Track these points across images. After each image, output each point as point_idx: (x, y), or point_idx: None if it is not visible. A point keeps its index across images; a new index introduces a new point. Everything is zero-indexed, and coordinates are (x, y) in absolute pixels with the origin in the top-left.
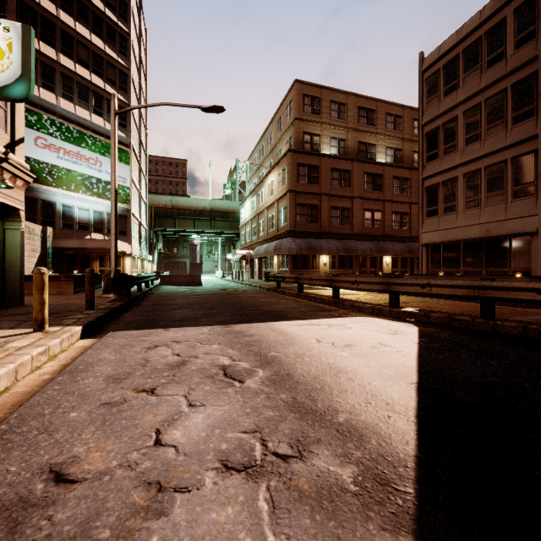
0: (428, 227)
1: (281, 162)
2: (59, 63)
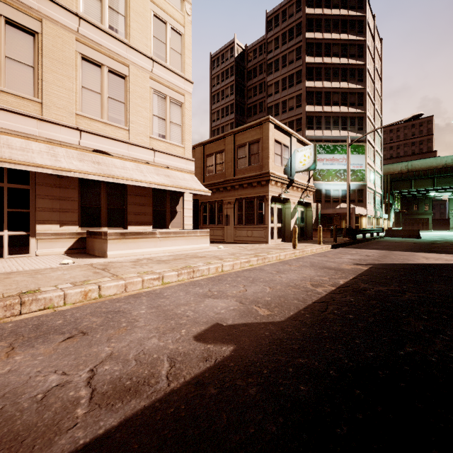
0: None
1: None
2: (323, 112)
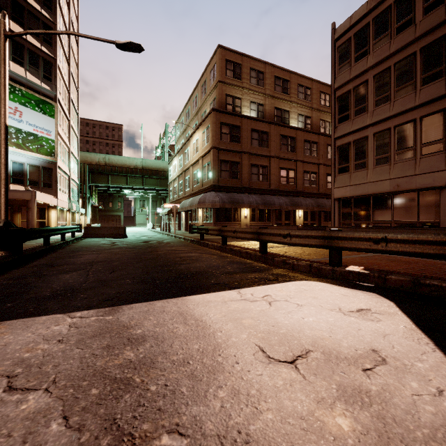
0: (340, 183)
1: (205, 121)
2: None
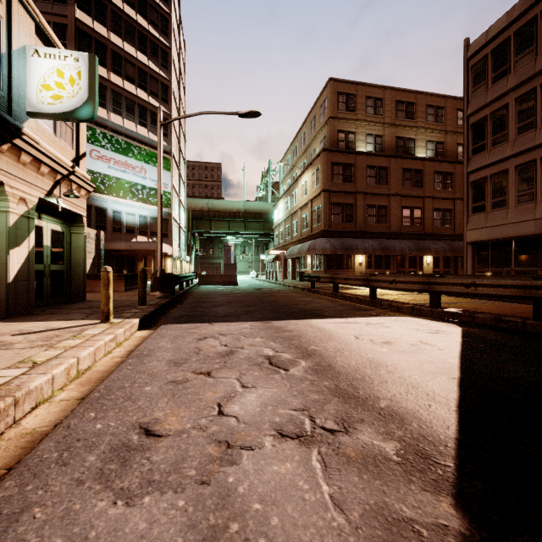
0: (473, 224)
1: (314, 162)
2: (110, 81)
